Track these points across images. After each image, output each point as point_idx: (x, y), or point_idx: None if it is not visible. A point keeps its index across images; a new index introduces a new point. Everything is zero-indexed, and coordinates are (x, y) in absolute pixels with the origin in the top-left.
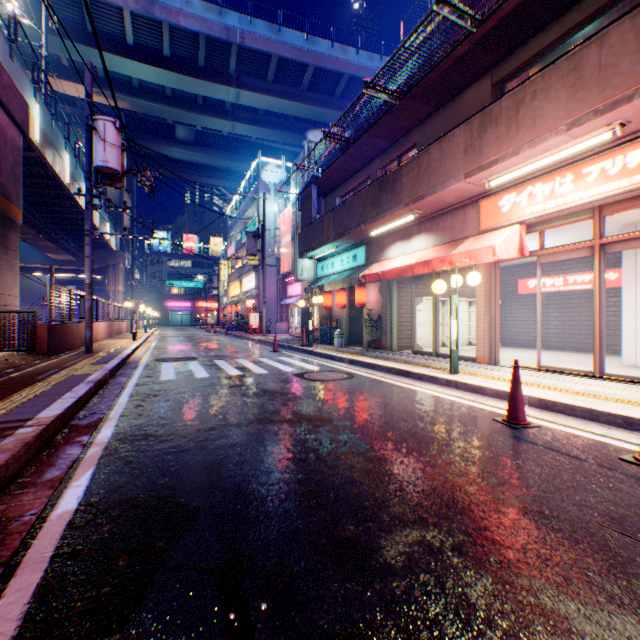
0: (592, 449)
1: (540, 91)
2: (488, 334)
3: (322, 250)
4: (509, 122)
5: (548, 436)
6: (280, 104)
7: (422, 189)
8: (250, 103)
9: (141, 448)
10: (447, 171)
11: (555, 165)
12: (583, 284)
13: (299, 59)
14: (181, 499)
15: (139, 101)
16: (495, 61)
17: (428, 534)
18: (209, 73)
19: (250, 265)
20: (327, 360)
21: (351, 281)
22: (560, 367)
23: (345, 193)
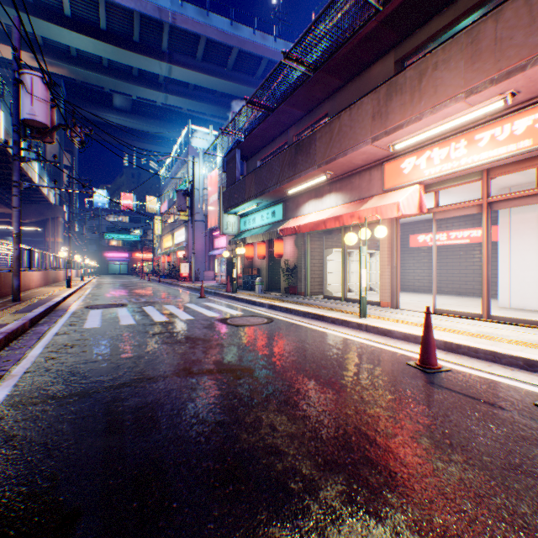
0: (506, 395)
1: (441, 62)
2: (390, 281)
3: (245, 207)
4: (413, 90)
5: (461, 381)
6: (208, 80)
7: (334, 151)
8: (181, 77)
9: (33, 416)
10: (357, 135)
11: (451, 132)
12: (463, 239)
13: (225, 41)
14: (60, 497)
15: (77, 69)
16: (397, 40)
17: (371, 535)
18: (143, 48)
19: (181, 220)
20: (249, 305)
21: (270, 234)
22: (453, 310)
23: (265, 157)
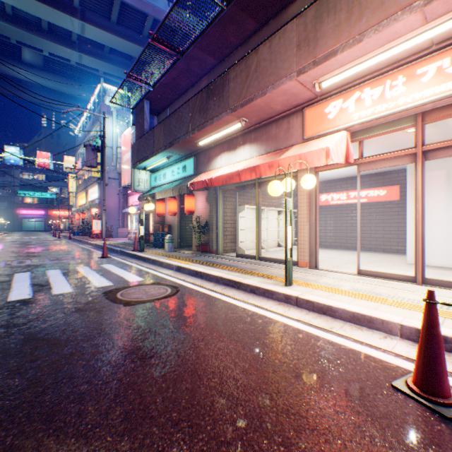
0: None
1: None
2: (309, 239)
3: (154, 160)
4: (351, 6)
5: None
6: (124, 44)
7: (251, 91)
8: (95, 38)
9: None
10: (278, 69)
11: (386, 67)
12: (361, 198)
13: (140, 8)
14: None
15: None
16: None
17: None
18: None
19: (93, 177)
20: (155, 267)
21: (180, 189)
22: (381, 272)
23: None
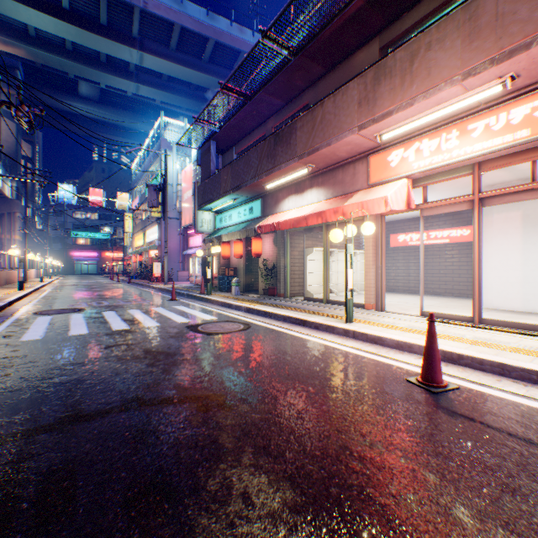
0: (534, 422)
1: (435, 41)
2: (375, 282)
3: (220, 202)
4: (404, 73)
5: (475, 403)
6: (183, 71)
7: (317, 141)
8: (154, 67)
9: None
10: (342, 123)
11: (442, 121)
12: (442, 239)
13: (200, 31)
14: None
15: (36, 50)
16: (383, 25)
17: None
18: (112, 32)
19: (153, 217)
20: (224, 308)
21: (248, 232)
22: (442, 313)
23: (242, 150)
